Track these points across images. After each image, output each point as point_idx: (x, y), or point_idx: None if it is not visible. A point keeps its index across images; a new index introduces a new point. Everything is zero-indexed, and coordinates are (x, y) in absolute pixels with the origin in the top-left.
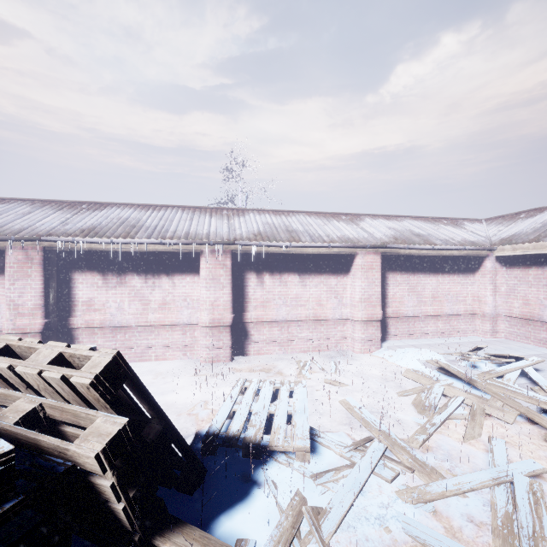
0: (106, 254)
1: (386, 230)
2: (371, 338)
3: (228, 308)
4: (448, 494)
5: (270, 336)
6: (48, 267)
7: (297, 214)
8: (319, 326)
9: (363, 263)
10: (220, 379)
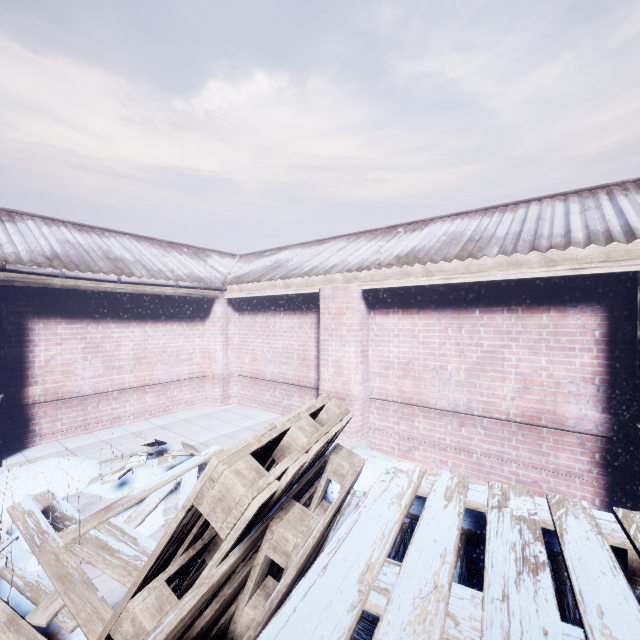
0: None
1: (52, 244)
2: None
3: None
4: None
5: None
6: None
7: None
8: None
9: None
10: None
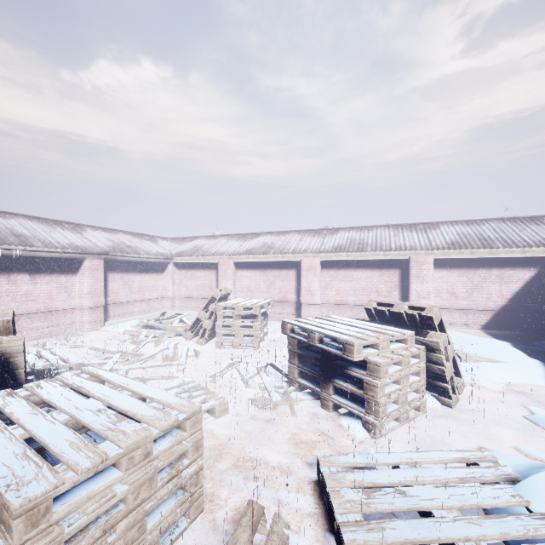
0: None
1: (106, 241)
2: (97, 319)
3: None
4: (148, 357)
5: None
6: None
7: (15, 216)
8: (50, 316)
9: (91, 265)
10: None
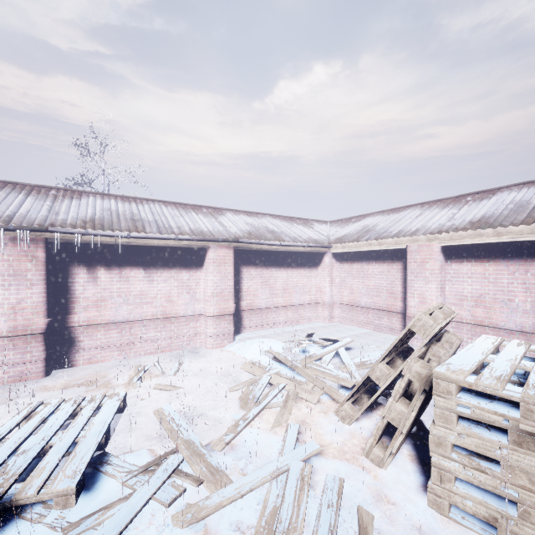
0: None
1: (244, 225)
2: (223, 332)
3: (40, 311)
4: (225, 503)
5: (106, 340)
6: None
7: (152, 202)
8: (169, 324)
9: (215, 257)
10: (12, 406)
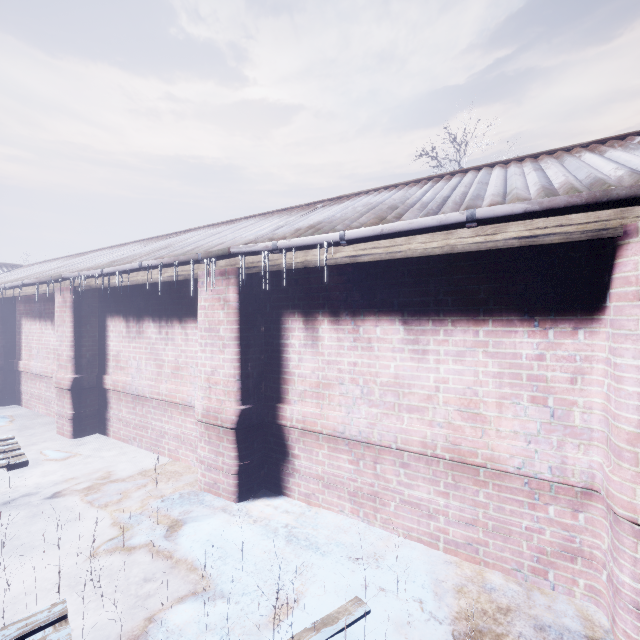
0: (129, 292)
1: None
2: None
3: (231, 390)
4: None
5: (332, 470)
6: (80, 312)
7: (471, 172)
8: (468, 481)
9: None
10: (134, 555)
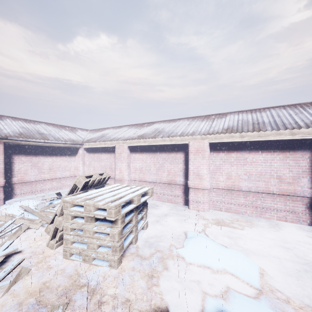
0: None
1: (18, 128)
2: None
3: None
4: None
5: None
6: None
7: None
8: None
9: None
10: None
